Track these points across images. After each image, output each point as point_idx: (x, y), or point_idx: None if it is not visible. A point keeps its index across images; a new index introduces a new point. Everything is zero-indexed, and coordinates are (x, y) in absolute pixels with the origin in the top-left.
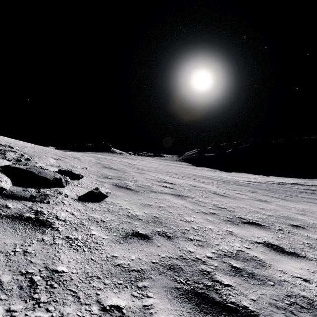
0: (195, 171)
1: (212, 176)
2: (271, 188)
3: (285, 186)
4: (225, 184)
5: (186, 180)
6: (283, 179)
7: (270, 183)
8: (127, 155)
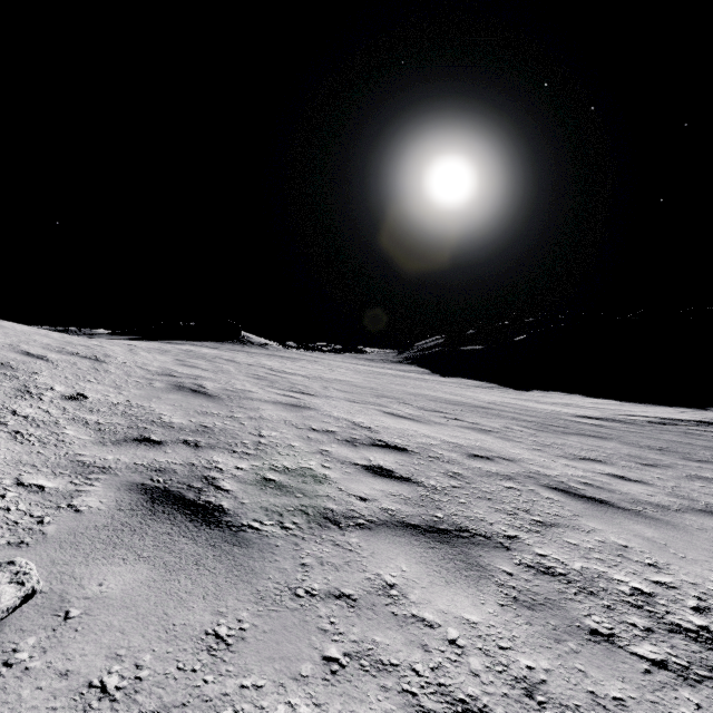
0: (445, 388)
1: (492, 403)
2: (671, 443)
3: (685, 431)
4: (544, 431)
5: (437, 423)
6: (663, 409)
7: (641, 422)
8: (279, 349)
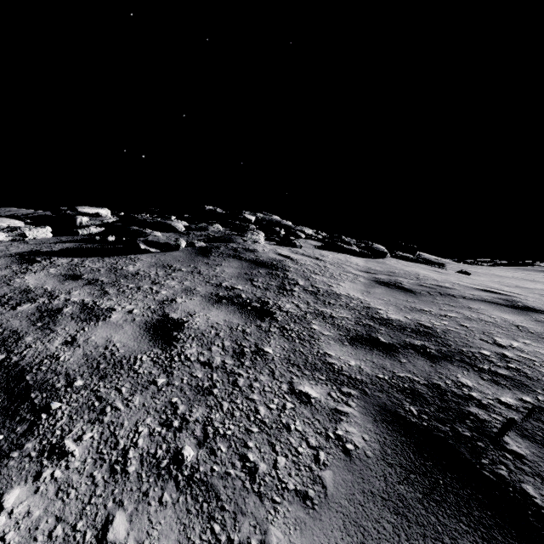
0: None
1: None
2: None
3: None
4: None
5: None
6: None
7: None
8: (447, 262)
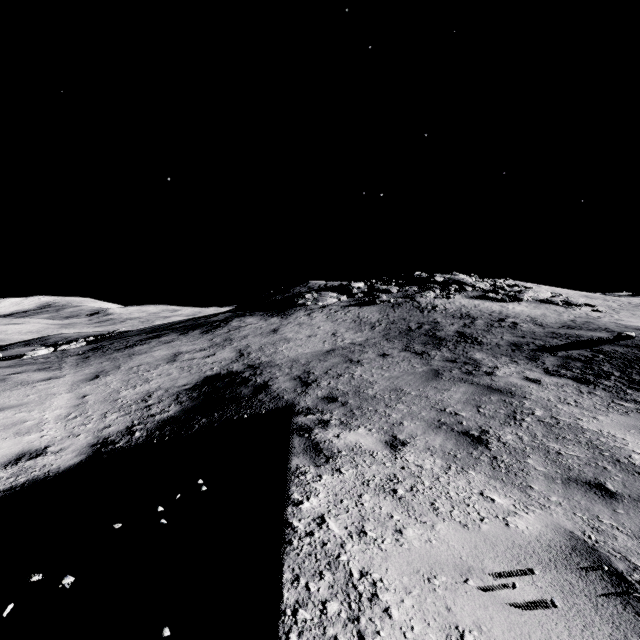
0: None
1: None
2: None
3: None
4: None
5: None
6: None
7: None
8: None
